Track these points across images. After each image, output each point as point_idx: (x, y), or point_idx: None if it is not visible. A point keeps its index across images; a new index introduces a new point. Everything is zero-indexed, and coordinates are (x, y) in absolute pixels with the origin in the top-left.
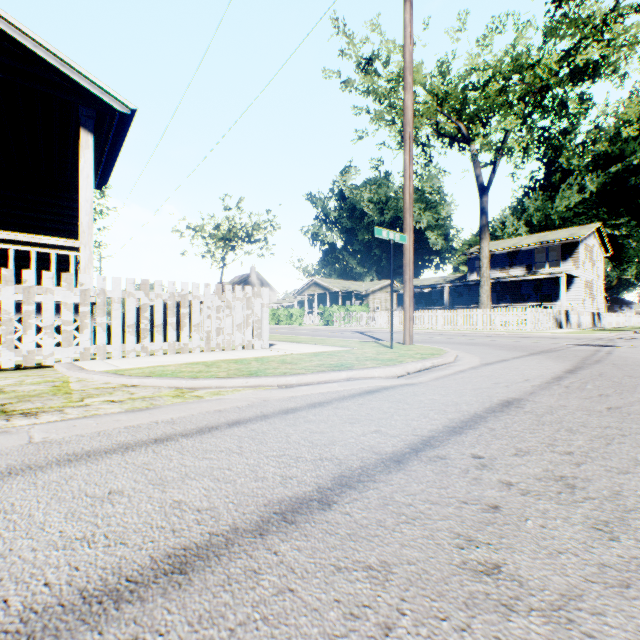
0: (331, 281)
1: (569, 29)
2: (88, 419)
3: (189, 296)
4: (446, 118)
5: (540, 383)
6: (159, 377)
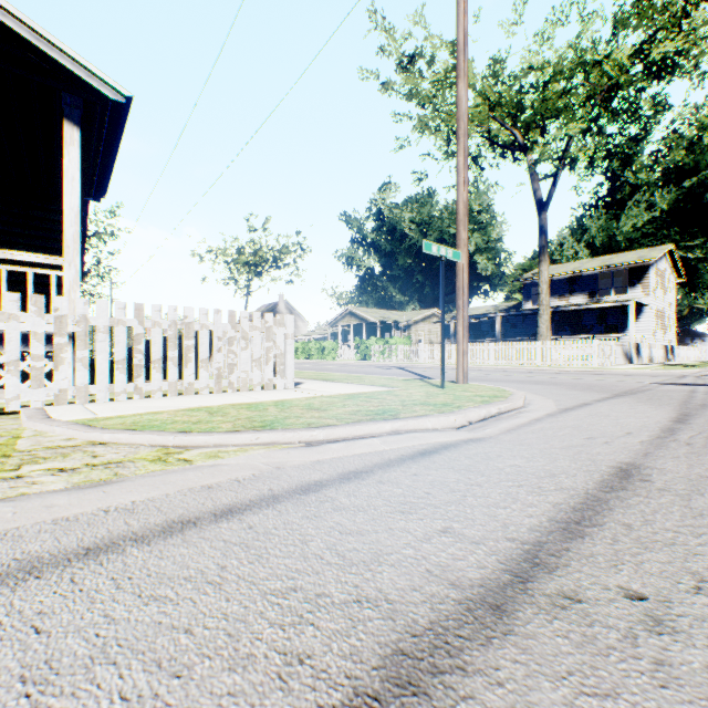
0: (368, 310)
1: (643, 18)
2: (5, 504)
3: (195, 325)
4: (499, 124)
5: (649, 438)
6: (140, 431)
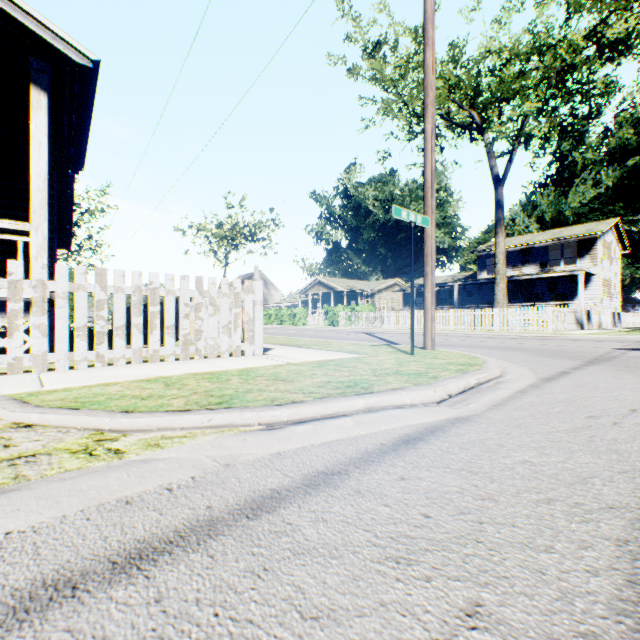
0: (336, 280)
1: (597, 2)
2: None
3: (161, 290)
4: (458, 106)
5: None
6: (75, 410)
